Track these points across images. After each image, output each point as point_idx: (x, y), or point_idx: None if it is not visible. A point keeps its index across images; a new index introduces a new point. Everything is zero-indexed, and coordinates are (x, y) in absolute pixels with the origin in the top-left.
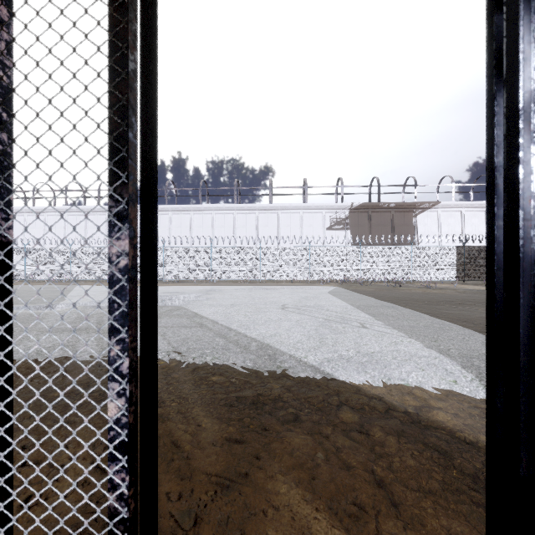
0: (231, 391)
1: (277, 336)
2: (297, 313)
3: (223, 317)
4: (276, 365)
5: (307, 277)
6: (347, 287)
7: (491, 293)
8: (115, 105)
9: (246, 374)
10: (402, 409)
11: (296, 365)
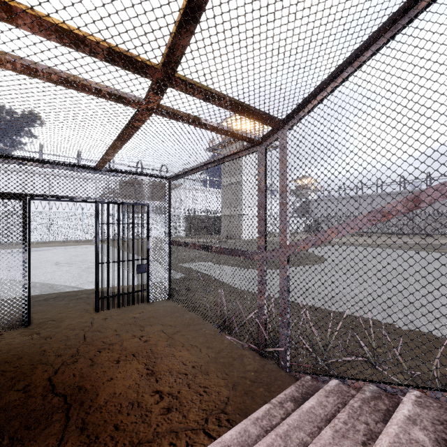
0: (32, 299)
1: (53, 279)
2: (67, 266)
3: (5, 275)
4: (53, 289)
5: (80, 238)
6: (113, 244)
7: (95, 257)
8: (24, 232)
9: (37, 294)
10: (105, 291)
11: (64, 287)
